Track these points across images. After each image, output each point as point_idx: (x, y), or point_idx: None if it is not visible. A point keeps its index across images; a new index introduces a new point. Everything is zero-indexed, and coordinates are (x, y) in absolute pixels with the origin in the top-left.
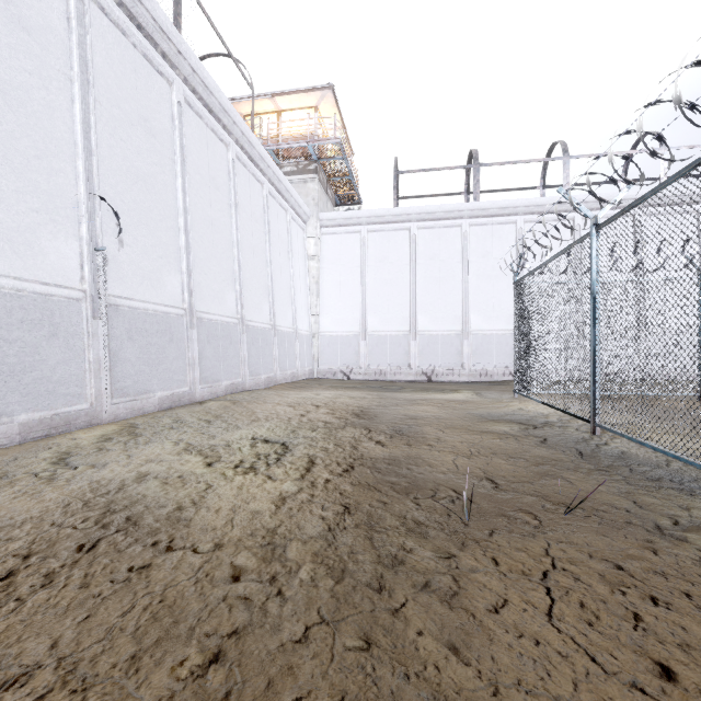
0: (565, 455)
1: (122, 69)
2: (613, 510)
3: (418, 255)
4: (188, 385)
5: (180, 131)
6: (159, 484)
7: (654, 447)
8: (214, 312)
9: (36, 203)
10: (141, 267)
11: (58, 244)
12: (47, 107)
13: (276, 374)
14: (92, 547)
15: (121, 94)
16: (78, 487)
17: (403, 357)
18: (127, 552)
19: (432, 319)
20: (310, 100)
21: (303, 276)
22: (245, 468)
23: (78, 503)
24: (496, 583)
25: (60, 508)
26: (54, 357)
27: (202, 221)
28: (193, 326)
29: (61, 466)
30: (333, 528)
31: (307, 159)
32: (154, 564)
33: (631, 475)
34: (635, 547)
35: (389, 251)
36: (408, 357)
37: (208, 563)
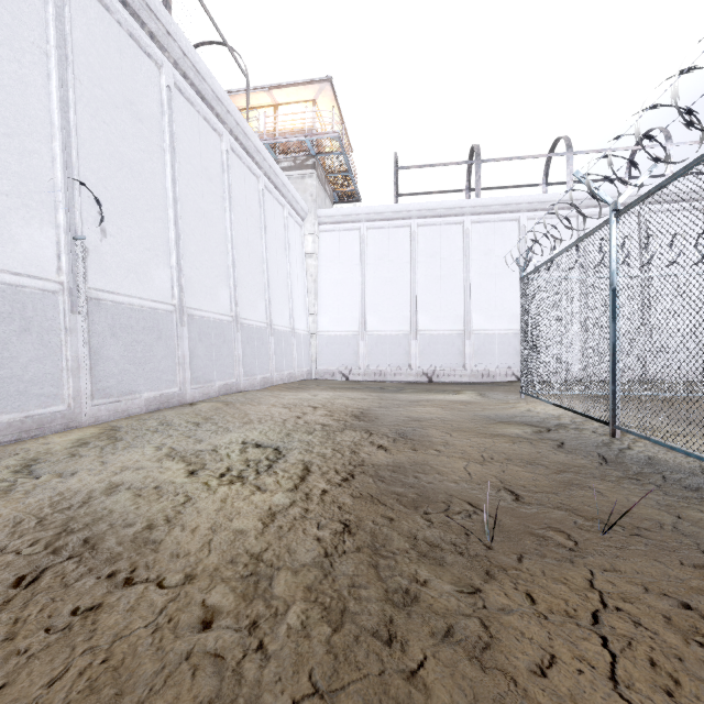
0: (588, 460)
1: (105, 47)
2: (658, 528)
3: (419, 253)
4: (178, 385)
5: (169, 118)
6: (130, 497)
7: (687, 452)
8: (206, 309)
9: (6, 185)
10: (126, 260)
11: (31, 231)
12: (19, 82)
13: (272, 374)
14: (34, 579)
15: (104, 74)
16: (36, 501)
17: (403, 357)
18: (75, 587)
19: (433, 318)
20: (308, 93)
21: (301, 274)
22: (232, 477)
23: (31, 521)
24: (537, 630)
25: (9, 528)
26: (26, 354)
27: (193, 213)
28: (183, 324)
29: (24, 475)
30: (330, 552)
31: (304, 154)
32: (106, 604)
33: (666, 485)
34: (697, 576)
35: (389, 249)
36: (408, 357)
37: (174, 602)
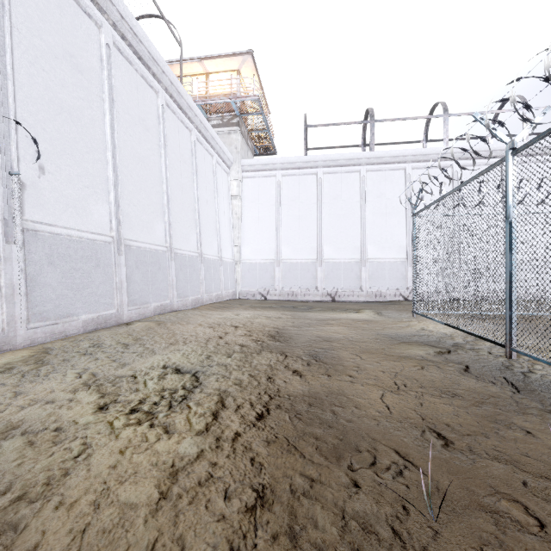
0: (499, 388)
1: (44, 2)
2: None
3: (324, 196)
4: (116, 307)
5: (108, 72)
6: (20, 446)
7: None
8: (143, 241)
9: None
10: (65, 195)
11: None
12: None
13: (202, 295)
14: None
15: (43, 26)
16: None
17: (311, 281)
18: None
19: (335, 249)
20: (233, 64)
21: (227, 212)
22: (142, 413)
23: None
24: None
25: None
26: None
27: (131, 157)
28: (121, 253)
29: None
30: (237, 548)
31: (230, 114)
32: None
33: None
34: None
35: (299, 192)
36: (315, 281)
37: None
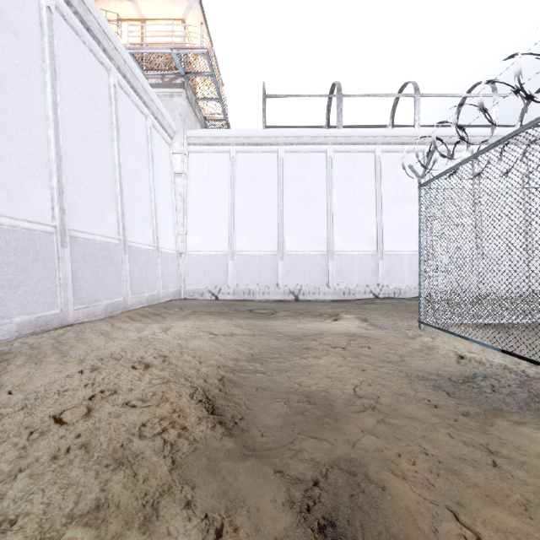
0: None
1: None
2: None
3: (286, 178)
4: None
5: None
6: None
7: None
8: None
9: None
10: None
11: None
12: None
13: (126, 298)
14: None
15: None
16: None
17: (271, 277)
18: None
19: (298, 239)
20: (176, 10)
21: (169, 192)
22: None
23: None
24: None
25: None
26: None
27: None
28: None
29: None
30: None
31: (173, 72)
32: None
33: None
34: None
35: (257, 172)
36: (276, 277)
37: None
